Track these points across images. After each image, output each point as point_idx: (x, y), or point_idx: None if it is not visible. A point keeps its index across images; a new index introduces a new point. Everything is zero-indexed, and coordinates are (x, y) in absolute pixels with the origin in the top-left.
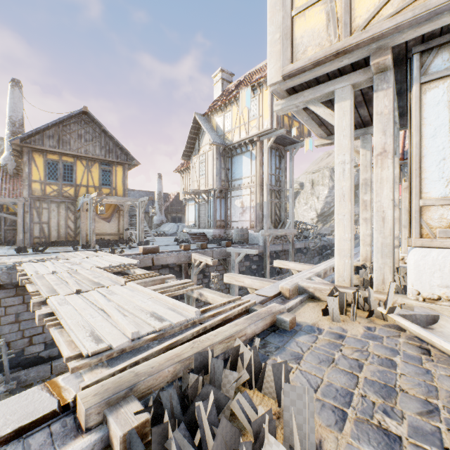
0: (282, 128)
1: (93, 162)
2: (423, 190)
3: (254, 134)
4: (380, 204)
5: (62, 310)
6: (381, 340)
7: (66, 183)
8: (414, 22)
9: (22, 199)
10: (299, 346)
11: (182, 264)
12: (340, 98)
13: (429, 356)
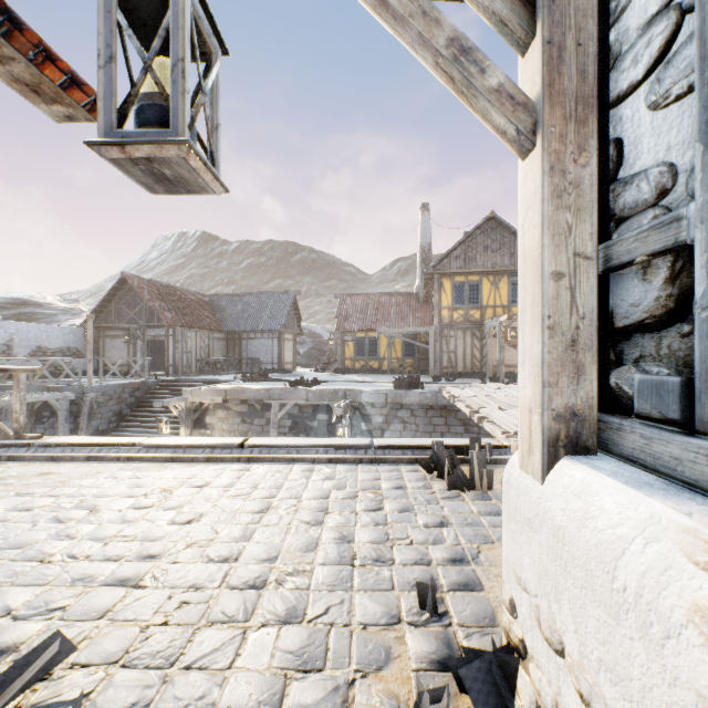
0: None
1: (501, 275)
2: None
3: None
4: None
5: (492, 414)
6: None
7: (471, 306)
8: None
9: (433, 328)
10: None
11: None
12: None
13: None
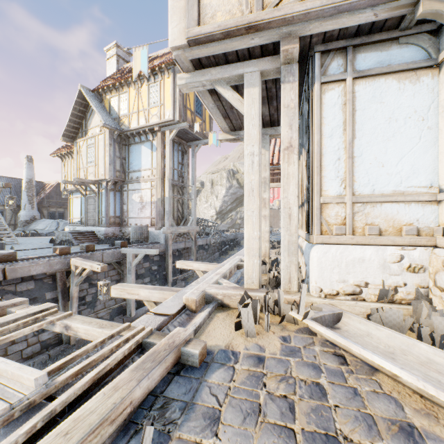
0: (185, 121)
1: None
2: (323, 188)
3: (155, 123)
4: (287, 200)
5: None
6: (300, 354)
7: None
8: (321, 14)
9: None
10: (213, 393)
11: (57, 273)
12: (249, 84)
13: (347, 365)
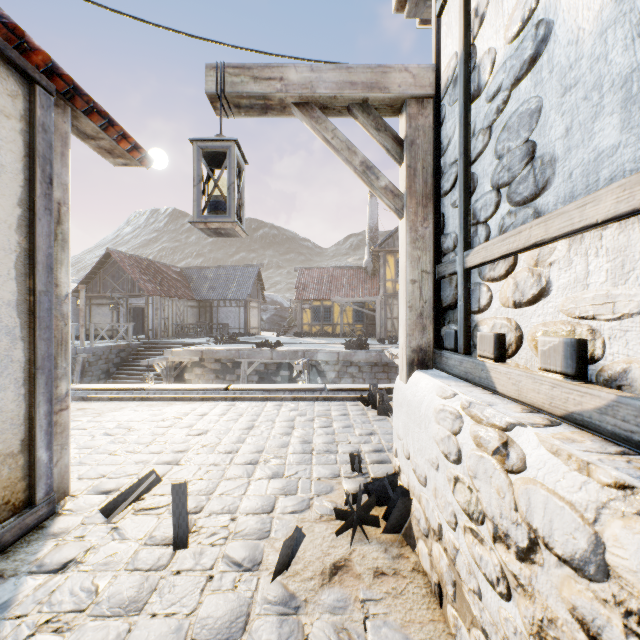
0: None
1: None
2: None
3: None
4: None
5: None
6: None
7: None
8: None
9: (379, 297)
10: None
11: None
12: None
13: None
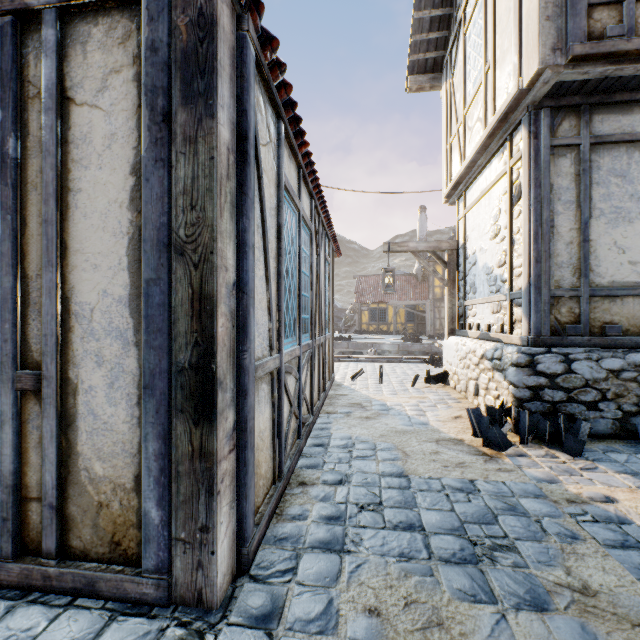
0: None
1: None
2: None
3: None
4: None
5: None
6: None
7: None
8: None
9: (429, 301)
10: None
11: None
12: None
13: None
